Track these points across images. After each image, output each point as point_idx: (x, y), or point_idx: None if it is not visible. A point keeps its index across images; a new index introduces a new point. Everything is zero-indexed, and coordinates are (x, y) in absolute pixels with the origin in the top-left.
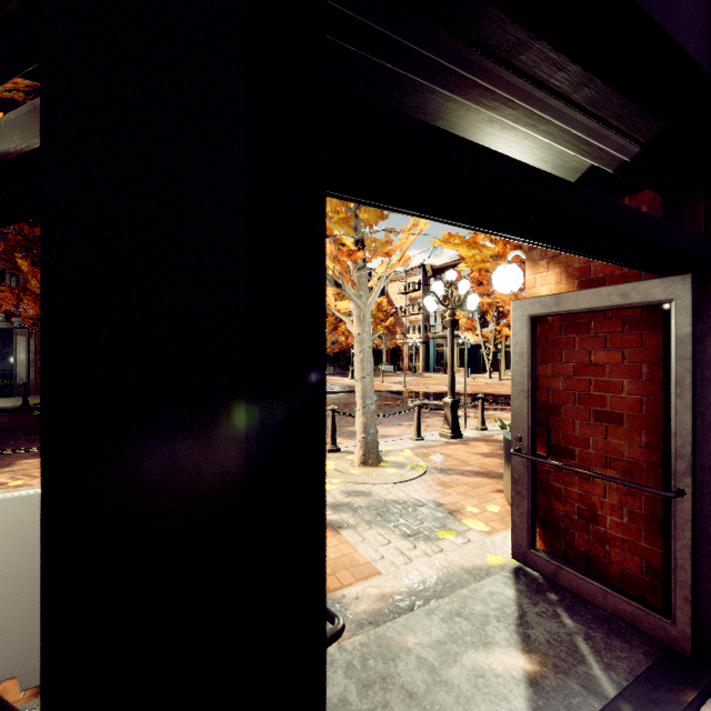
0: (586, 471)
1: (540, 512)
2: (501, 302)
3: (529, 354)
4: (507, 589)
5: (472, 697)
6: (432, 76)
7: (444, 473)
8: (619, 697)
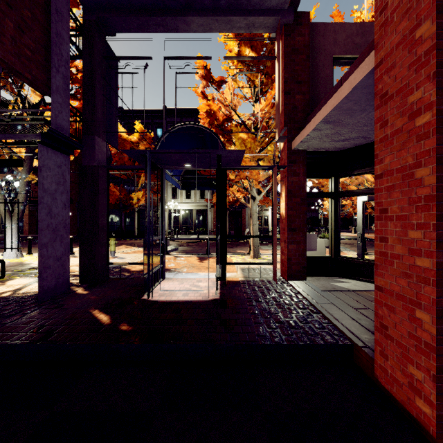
0: None
1: None
2: None
3: None
4: None
5: None
6: None
7: None
8: None
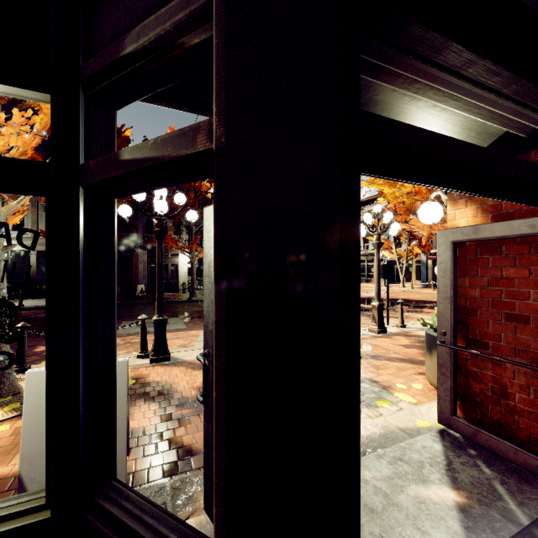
0: (500, 358)
1: (459, 389)
2: (416, 228)
3: (451, 270)
4: (435, 444)
5: (418, 516)
6: (403, 85)
7: (376, 359)
8: (532, 524)
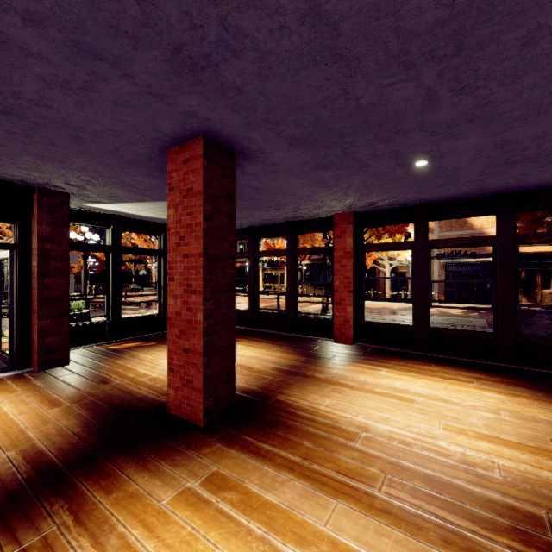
0: None
1: None
2: (140, 244)
3: None
4: None
5: None
6: None
7: None
8: None
